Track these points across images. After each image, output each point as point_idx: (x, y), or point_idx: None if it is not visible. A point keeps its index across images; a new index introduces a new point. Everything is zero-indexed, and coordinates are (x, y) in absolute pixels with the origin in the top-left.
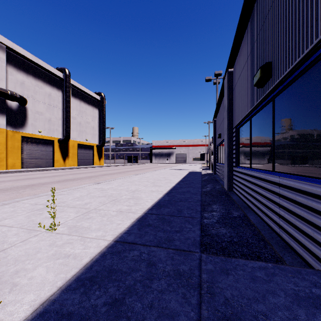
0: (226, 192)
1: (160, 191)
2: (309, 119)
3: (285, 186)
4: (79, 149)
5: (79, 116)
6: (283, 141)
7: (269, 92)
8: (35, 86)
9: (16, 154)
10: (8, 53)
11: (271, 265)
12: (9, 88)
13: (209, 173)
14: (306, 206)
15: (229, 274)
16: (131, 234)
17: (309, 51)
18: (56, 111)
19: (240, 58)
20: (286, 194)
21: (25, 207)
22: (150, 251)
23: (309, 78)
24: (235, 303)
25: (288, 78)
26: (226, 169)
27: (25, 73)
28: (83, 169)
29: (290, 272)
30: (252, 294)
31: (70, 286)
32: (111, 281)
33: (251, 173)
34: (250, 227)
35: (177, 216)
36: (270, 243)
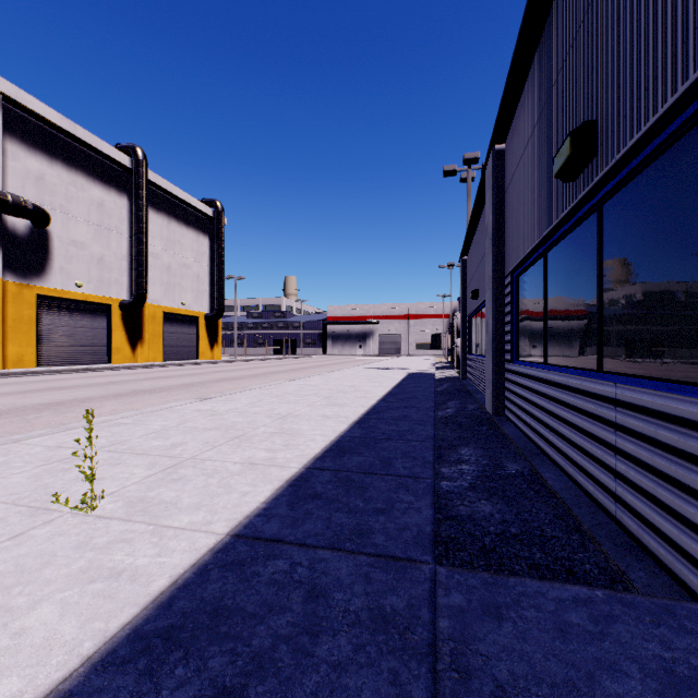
0: (490, 418)
1: (344, 417)
2: (687, 248)
3: (630, 406)
4: (167, 323)
5: (167, 251)
6: (623, 301)
7: (589, 189)
8: (68, 185)
9: (25, 334)
10: (7, 111)
11: (603, 594)
12: (10, 189)
13: (451, 377)
14: (682, 453)
15: (503, 617)
16: (273, 518)
17: (690, 86)
18: (116, 239)
19: (522, 119)
20: (632, 425)
21: (32, 455)
22: (314, 559)
23: (689, 152)
24: (522, 697)
25: (636, 155)
26: (491, 368)
27: (46, 157)
28: (174, 368)
29: (648, 612)
30: (560, 672)
31: (115, 654)
32: (215, 640)
33: (546, 377)
34: (547, 499)
35: (380, 475)
36: (595, 538)
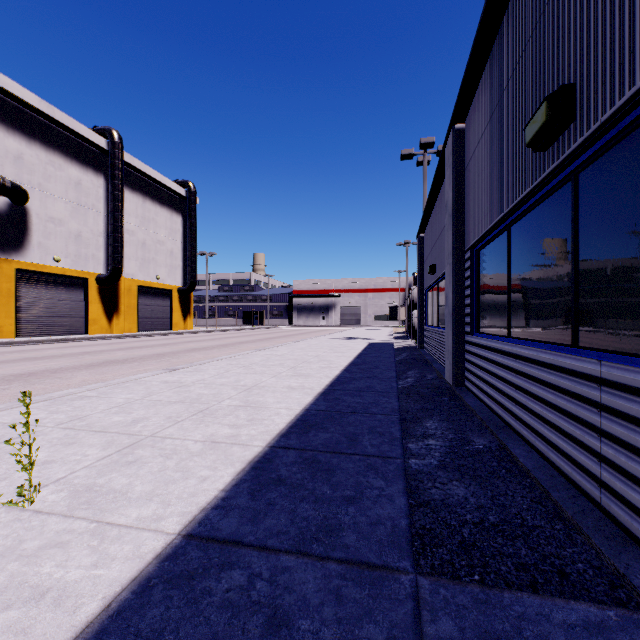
0: (450, 388)
1: (308, 389)
2: None
3: (620, 386)
4: (142, 296)
5: (142, 228)
6: (605, 273)
7: (565, 157)
8: (46, 164)
9: (4, 306)
10: None
11: (616, 616)
12: None
13: (409, 347)
14: None
15: None
16: (231, 511)
17: None
18: (93, 217)
19: (483, 96)
20: (623, 407)
21: None
22: (276, 568)
23: None
24: None
25: (625, 115)
26: (451, 340)
27: (24, 137)
28: (148, 338)
29: None
30: None
31: None
32: None
33: (512, 350)
34: (520, 479)
35: (347, 455)
36: (582, 529)
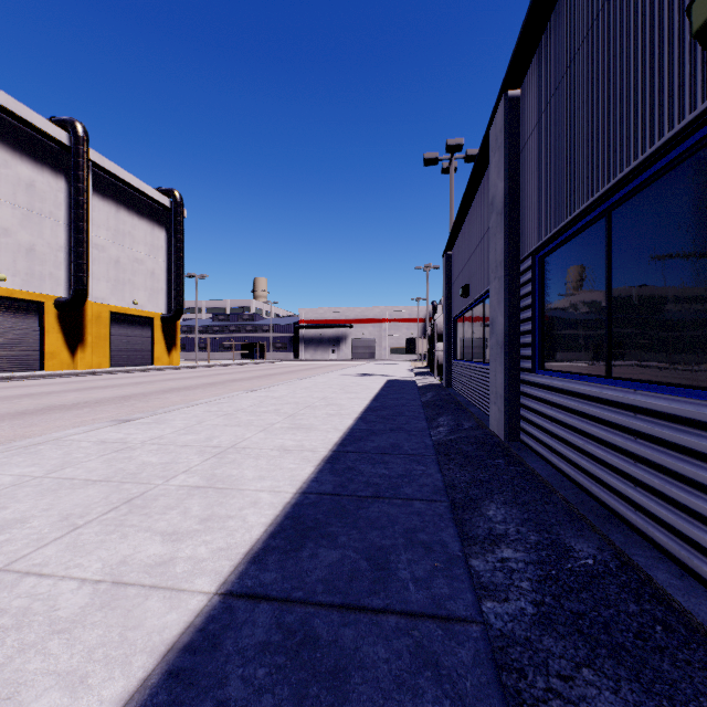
0: (500, 444)
1: (309, 451)
2: None
3: None
4: (115, 325)
5: (115, 243)
6: None
7: None
8: None
9: None
10: None
11: None
12: None
13: (434, 385)
14: None
15: None
16: None
17: None
18: (51, 227)
19: (558, 34)
20: None
21: None
22: None
23: None
24: None
25: None
26: (501, 379)
27: None
28: (121, 375)
29: None
30: None
31: None
32: None
33: (625, 399)
34: (702, 653)
35: (372, 614)
36: None
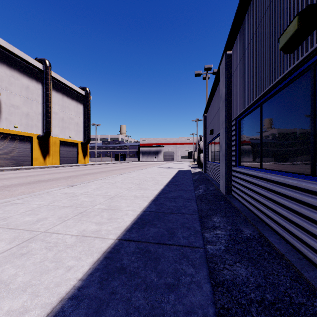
0: (223, 196)
1: (146, 197)
2: None
3: None
4: (61, 146)
5: (61, 111)
6: None
7: (309, 53)
8: (10, 77)
9: None
10: None
11: None
12: None
13: (199, 172)
14: None
15: None
16: (82, 301)
17: None
18: (35, 105)
19: (244, 32)
20: None
21: None
22: None
23: None
24: None
25: None
26: (224, 169)
27: None
28: (64, 167)
29: None
30: None
31: None
32: None
33: (264, 176)
34: (278, 260)
35: (168, 245)
36: None
